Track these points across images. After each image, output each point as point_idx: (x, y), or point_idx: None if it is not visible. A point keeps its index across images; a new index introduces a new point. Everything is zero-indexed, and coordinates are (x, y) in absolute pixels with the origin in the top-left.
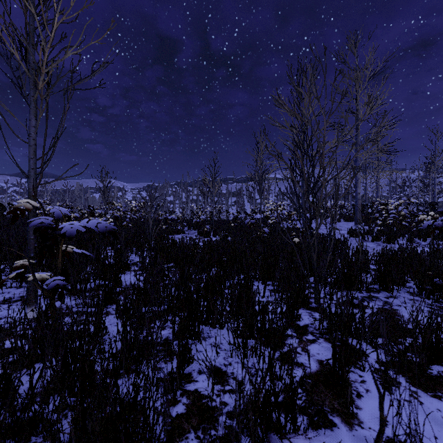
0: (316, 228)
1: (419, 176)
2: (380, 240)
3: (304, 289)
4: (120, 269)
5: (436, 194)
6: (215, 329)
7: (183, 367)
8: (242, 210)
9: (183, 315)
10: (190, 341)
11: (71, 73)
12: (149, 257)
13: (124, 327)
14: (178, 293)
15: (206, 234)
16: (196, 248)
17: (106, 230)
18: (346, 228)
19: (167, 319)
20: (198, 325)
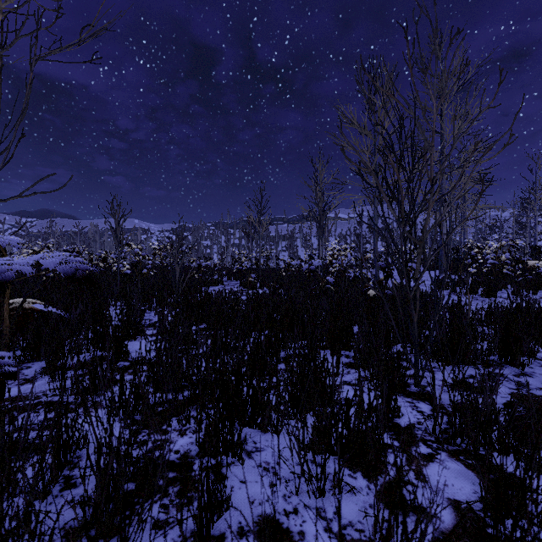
0: (419, 273)
1: (514, 214)
2: (476, 293)
3: (400, 366)
4: (130, 333)
5: (537, 236)
6: (267, 435)
7: (209, 526)
8: (295, 257)
9: (213, 415)
10: (224, 459)
11: (36, 23)
12: (172, 315)
13: (98, 450)
14: (207, 373)
15: (251, 286)
16: (237, 303)
17: (78, 271)
18: (428, 278)
19: (190, 417)
20: (238, 432)
